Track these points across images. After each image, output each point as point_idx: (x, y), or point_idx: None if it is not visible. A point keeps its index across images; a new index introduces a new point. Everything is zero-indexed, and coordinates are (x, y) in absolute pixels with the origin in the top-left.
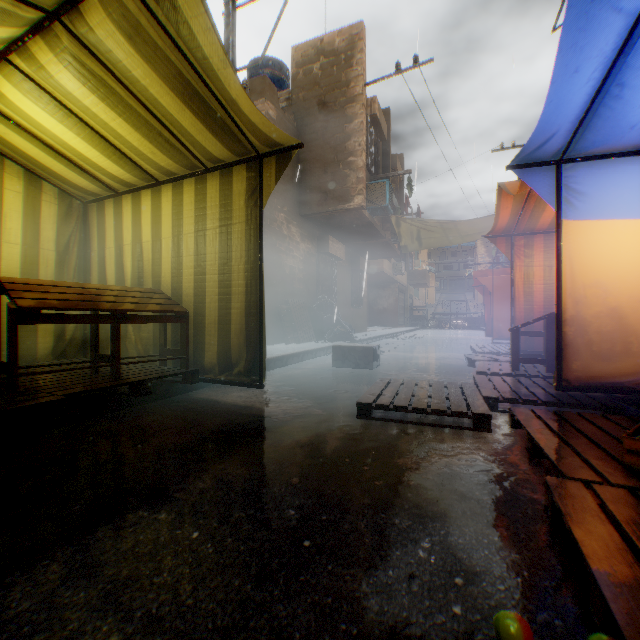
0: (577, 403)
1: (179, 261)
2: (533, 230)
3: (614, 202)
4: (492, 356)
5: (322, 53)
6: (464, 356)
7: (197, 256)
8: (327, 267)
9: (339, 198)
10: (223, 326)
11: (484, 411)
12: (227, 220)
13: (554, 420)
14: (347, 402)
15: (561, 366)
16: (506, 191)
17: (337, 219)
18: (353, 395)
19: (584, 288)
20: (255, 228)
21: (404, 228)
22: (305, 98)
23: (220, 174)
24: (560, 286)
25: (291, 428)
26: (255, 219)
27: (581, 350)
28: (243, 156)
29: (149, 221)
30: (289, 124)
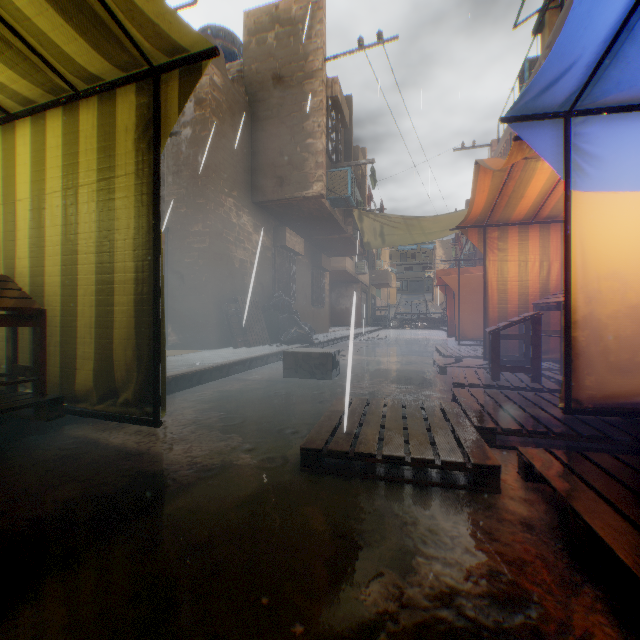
0: (601, 435)
1: (42, 234)
2: (509, 220)
3: (635, 169)
4: (463, 361)
5: (277, 21)
6: (433, 361)
7: (67, 226)
8: (284, 262)
9: (296, 184)
10: (103, 331)
11: (489, 459)
12: (109, 171)
13: (597, 476)
14: (291, 437)
15: (570, 382)
16: (487, 167)
17: (295, 209)
18: (302, 423)
19: (598, 280)
20: (149, 182)
21: (367, 223)
22: (258, 71)
23: (99, 102)
24: (569, 277)
25: (188, 502)
26: (149, 169)
27: (596, 361)
28: (129, 71)
29: (1, 175)
30: (239, 97)
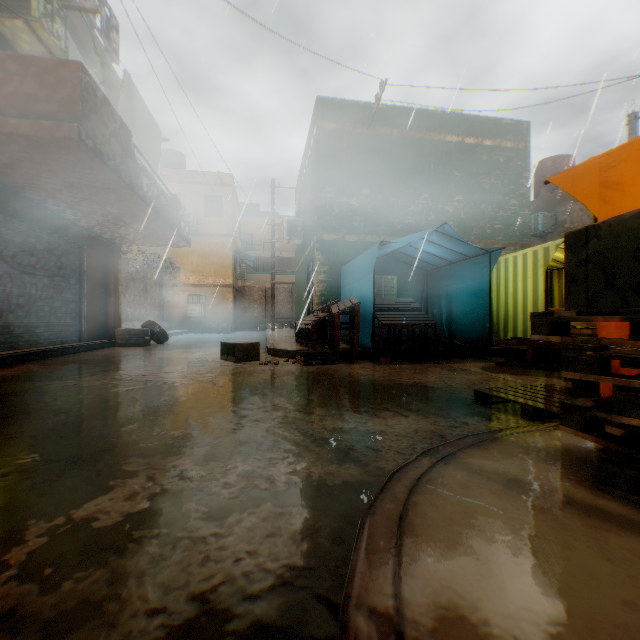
0: None
1: None
2: None
3: None
4: None
5: None
6: None
7: None
8: None
9: None
10: None
11: None
12: None
13: None
14: None
15: None
16: None
17: None
18: None
19: None
20: None
21: None
22: None
23: None
24: None
25: None
26: None
27: None
28: None
29: None
30: None
